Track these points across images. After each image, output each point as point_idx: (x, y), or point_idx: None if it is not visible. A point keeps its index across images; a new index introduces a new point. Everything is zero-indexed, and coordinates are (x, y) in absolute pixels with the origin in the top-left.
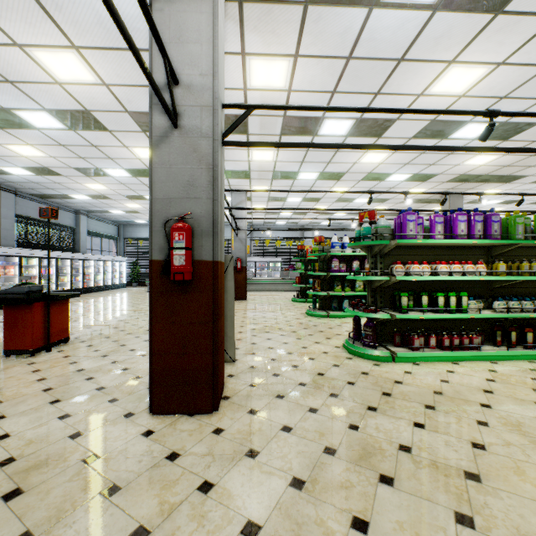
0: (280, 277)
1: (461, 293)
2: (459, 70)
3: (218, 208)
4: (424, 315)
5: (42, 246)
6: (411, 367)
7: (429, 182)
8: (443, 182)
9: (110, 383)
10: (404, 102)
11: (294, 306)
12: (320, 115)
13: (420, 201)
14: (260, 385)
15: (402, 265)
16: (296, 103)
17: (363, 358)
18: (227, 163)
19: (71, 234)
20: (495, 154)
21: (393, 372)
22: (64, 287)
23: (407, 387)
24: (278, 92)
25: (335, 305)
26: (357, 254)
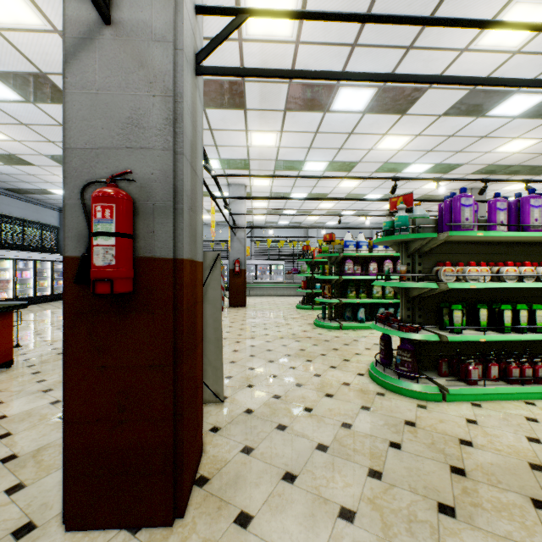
0: (282, 281)
1: (535, 305)
2: (523, 9)
3: (183, 167)
4: (485, 336)
5: (19, 247)
6: (472, 410)
7: (450, 175)
8: (467, 174)
9: (30, 445)
10: (441, 62)
11: (299, 314)
12: (334, 82)
13: (436, 197)
14: (258, 450)
15: (452, 267)
16: (306, 62)
17: (400, 393)
18: (222, 150)
19: (55, 234)
20: (535, 138)
21: (450, 421)
22: (43, 292)
23: (483, 454)
24: (283, 45)
25: (348, 314)
26: (374, 254)
